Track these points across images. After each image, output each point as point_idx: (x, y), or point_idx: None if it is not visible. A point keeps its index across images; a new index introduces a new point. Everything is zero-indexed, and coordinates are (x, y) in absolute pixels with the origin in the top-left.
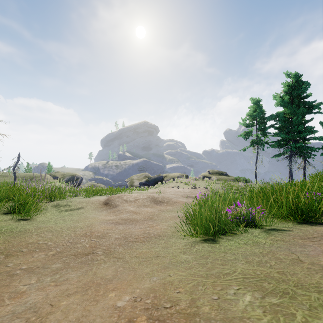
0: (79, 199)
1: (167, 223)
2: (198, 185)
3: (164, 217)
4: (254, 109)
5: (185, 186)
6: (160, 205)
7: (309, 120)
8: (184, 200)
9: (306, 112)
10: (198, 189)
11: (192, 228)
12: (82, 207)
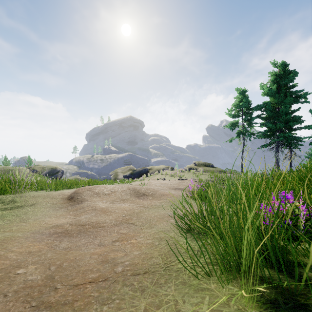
0: (39, 192)
1: (153, 230)
2: (184, 177)
3: (147, 218)
4: (241, 99)
5: (171, 178)
6: (143, 198)
7: (296, 110)
8: (173, 192)
9: (293, 102)
10: (186, 180)
11: (200, 244)
12: (33, 203)
